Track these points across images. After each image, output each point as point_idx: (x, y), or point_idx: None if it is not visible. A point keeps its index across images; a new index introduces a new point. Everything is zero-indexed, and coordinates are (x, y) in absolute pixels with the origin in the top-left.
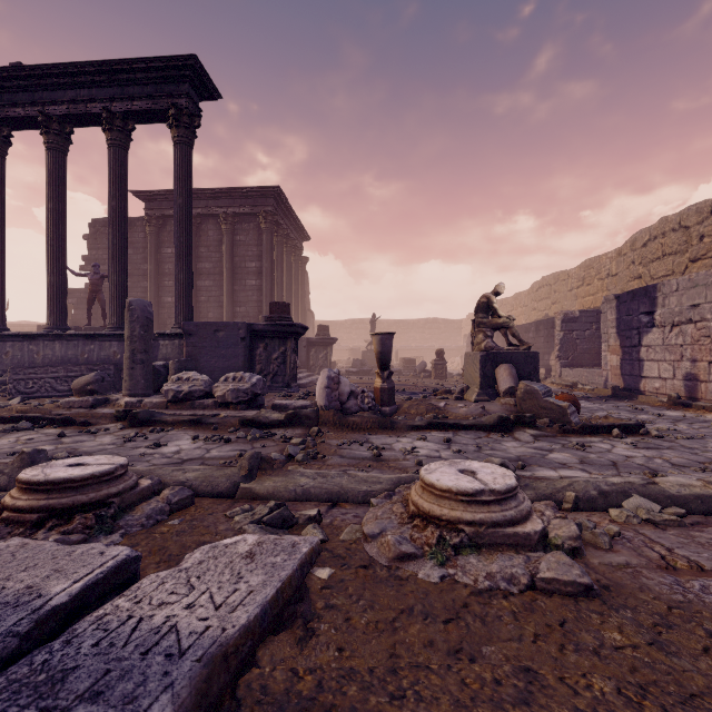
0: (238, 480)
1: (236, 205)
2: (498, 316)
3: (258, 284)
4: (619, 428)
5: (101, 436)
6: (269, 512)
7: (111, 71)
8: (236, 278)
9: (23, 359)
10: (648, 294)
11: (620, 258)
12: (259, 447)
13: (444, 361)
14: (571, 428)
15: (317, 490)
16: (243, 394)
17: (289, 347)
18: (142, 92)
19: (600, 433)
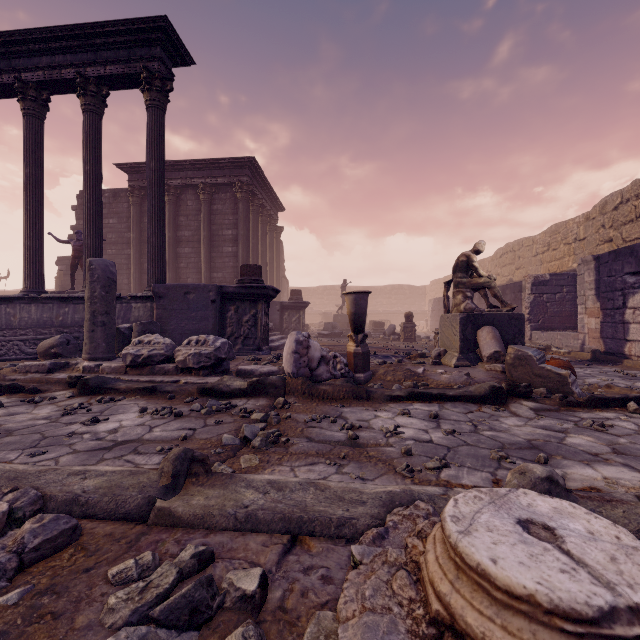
0: (155, 493)
1: (213, 175)
2: (479, 275)
3: (234, 250)
4: (633, 401)
5: (42, 407)
6: (176, 579)
7: (84, 36)
8: (213, 245)
9: (1, 322)
10: (634, 253)
11: (588, 222)
12: (212, 425)
13: (413, 324)
14: (576, 401)
15: (268, 514)
16: (205, 359)
17: (260, 310)
18: (115, 57)
19: (611, 406)
